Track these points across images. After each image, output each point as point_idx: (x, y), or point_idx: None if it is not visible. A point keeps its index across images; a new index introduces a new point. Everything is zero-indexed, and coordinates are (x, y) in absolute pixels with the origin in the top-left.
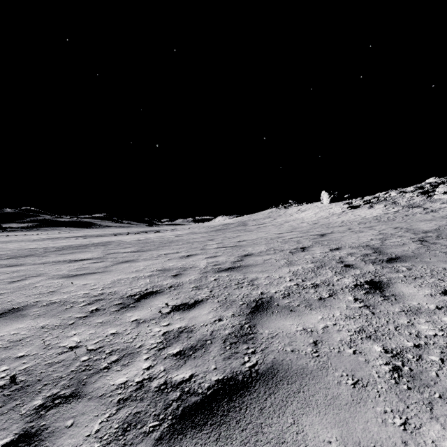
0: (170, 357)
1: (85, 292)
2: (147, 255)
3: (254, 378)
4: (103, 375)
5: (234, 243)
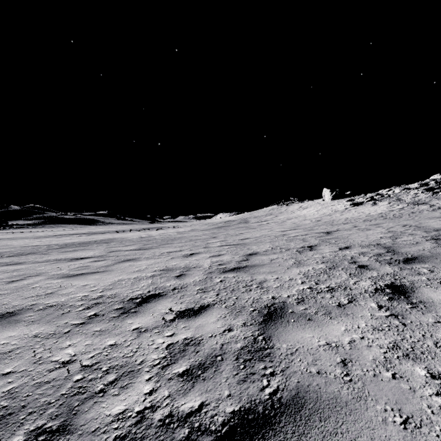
0: (175, 377)
1: (84, 294)
2: (149, 253)
3: (277, 410)
4: (97, 401)
5: (237, 241)
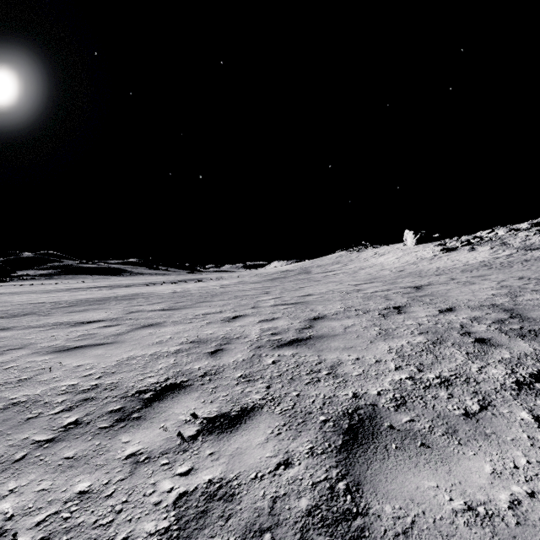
0: None
1: (72, 382)
2: (180, 315)
3: None
4: None
5: (297, 298)
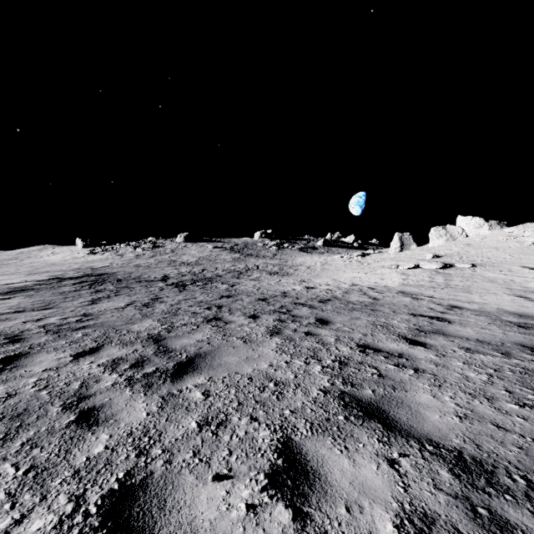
0: None
1: None
2: None
3: None
4: None
5: None
